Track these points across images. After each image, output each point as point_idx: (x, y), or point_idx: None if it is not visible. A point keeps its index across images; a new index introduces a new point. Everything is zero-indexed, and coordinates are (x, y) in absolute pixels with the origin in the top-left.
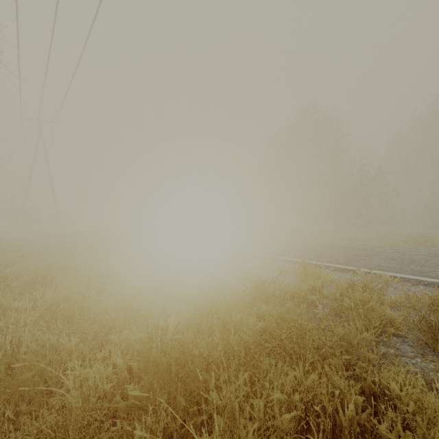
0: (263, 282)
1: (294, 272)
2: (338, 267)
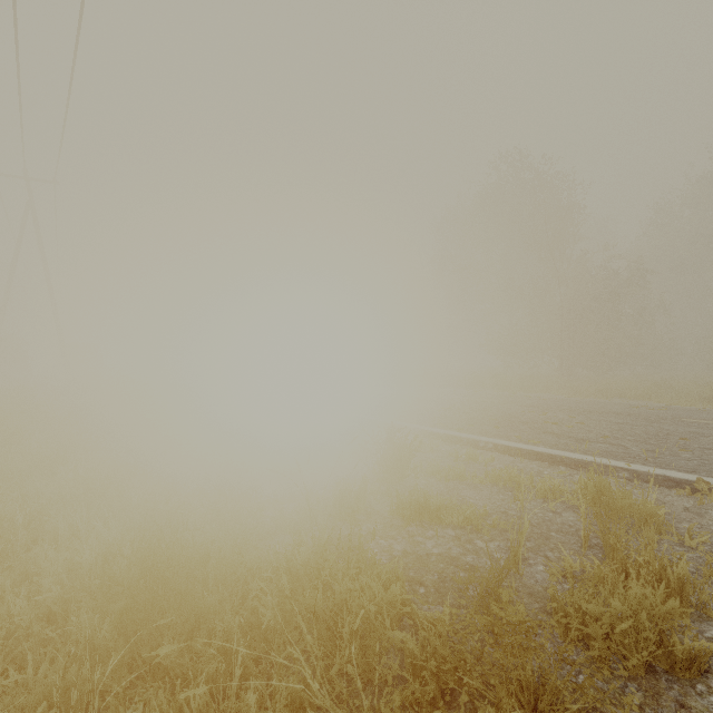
0: (531, 621)
1: (541, 490)
2: (640, 470)
